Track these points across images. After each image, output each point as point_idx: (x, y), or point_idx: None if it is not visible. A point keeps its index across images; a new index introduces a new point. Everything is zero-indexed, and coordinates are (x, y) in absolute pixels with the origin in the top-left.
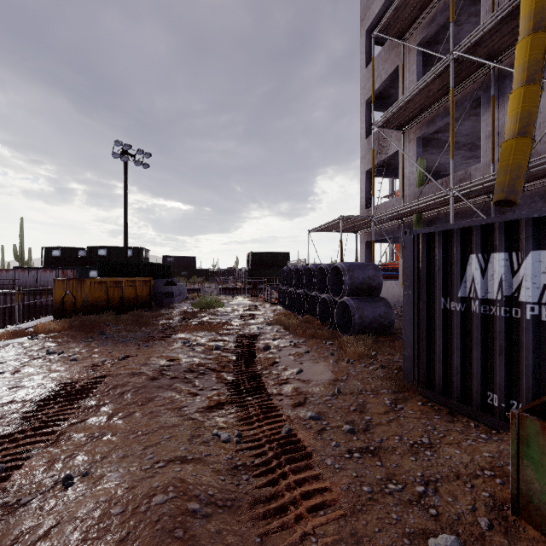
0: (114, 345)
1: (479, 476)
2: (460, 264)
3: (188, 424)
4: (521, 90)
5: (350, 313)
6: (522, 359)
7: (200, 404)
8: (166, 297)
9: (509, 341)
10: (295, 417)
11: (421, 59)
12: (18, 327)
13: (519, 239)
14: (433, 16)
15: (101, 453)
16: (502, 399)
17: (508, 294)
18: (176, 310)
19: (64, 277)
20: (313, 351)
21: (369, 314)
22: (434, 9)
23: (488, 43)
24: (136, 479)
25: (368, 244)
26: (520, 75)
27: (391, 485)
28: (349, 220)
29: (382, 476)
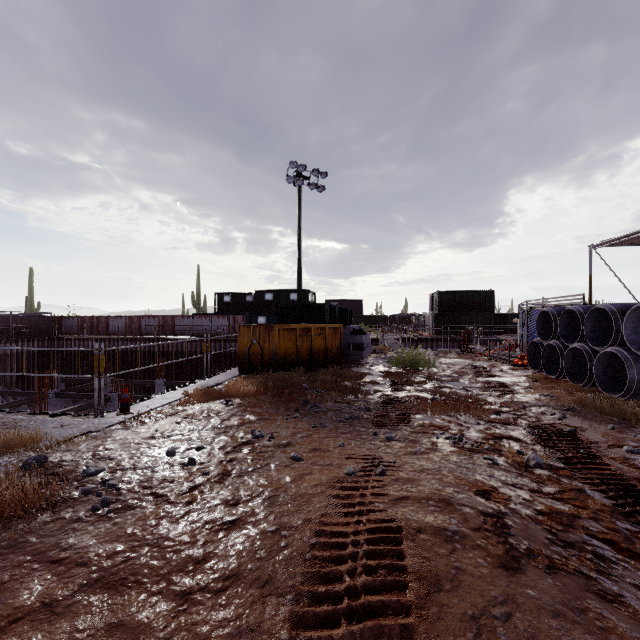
0: (335, 428)
1: None
2: None
3: None
4: None
5: None
6: None
7: None
8: (353, 349)
9: None
10: None
11: None
12: (206, 382)
13: None
14: None
15: None
16: None
17: None
18: (372, 369)
19: (234, 324)
20: None
21: None
22: None
23: None
24: None
25: None
26: None
27: None
28: None
29: None
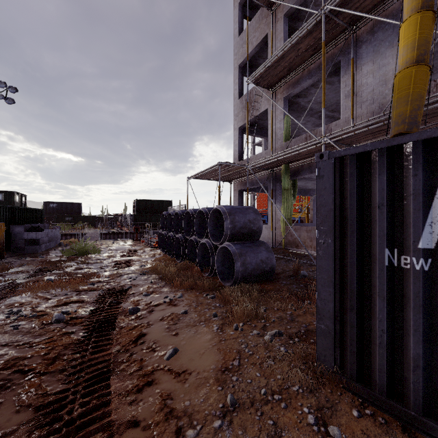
0: None
1: None
2: (422, 196)
3: None
4: (417, 16)
5: (230, 258)
6: None
7: None
8: (30, 244)
9: None
10: None
11: (287, 28)
12: None
13: None
14: None
15: None
16: None
17: None
18: (37, 260)
19: None
20: (192, 310)
21: (252, 260)
22: None
23: (353, 4)
24: None
25: (240, 192)
26: (415, 1)
27: None
28: (226, 168)
29: None
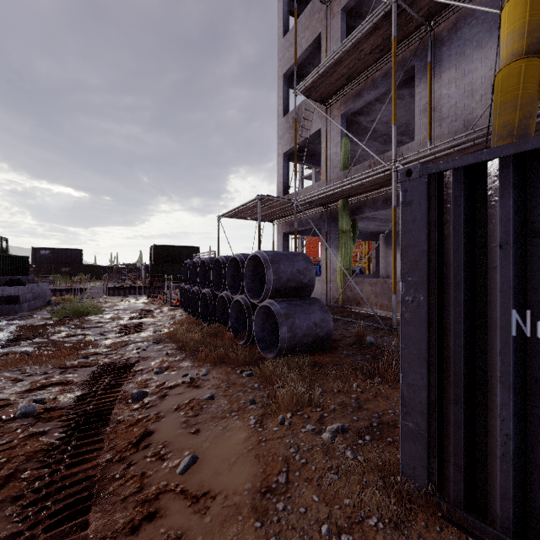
0: None
1: None
2: None
3: None
4: None
5: (273, 321)
6: None
7: None
8: (6, 303)
9: None
10: None
11: (345, 27)
12: None
13: None
14: None
15: None
16: None
17: None
18: (15, 324)
19: None
20: (221, 394)
21: (302, 323)
22: None
23: None
24: None
25: (286, 235)
26: None
27: None
28: (267, 203)
29: None
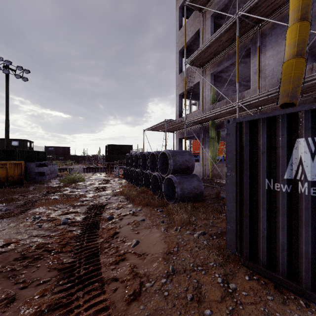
0: None
1: None
2: (286, 147)
3: None
4: (297, 24)
5: (173, 185)
6: None
7: None
8: (39, 175)
9: None
10: None
11: (213, 25)
12: None
13: None
14: None
15: None
16: None
17: None
18: (44, 186)
19: None
20: (147, 218)
21: (187, 187)
22: None
23: (259, 10)
24: None
25: (180, 139)
26: (296, 14)
27: None
28: (170, 123)
29: None
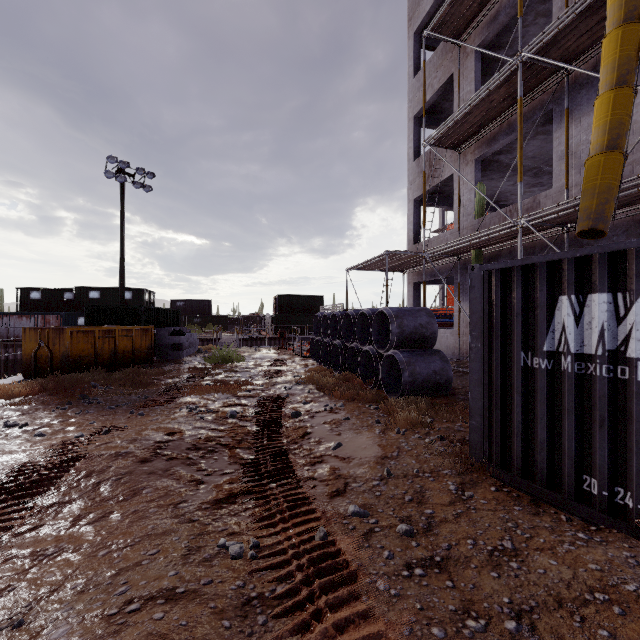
0: (98, 413)
1: (588, 602)
2: (546, 308)
3: (186, 529)
4: (610, 95)
5: (398, 369)
6: (631, 433)
7: (204, 497)
8: (173, 349)
9: (613, 410)
10: (333, 513)
11: (480, 65)
12: None
13: (626, 275)
14: (495, 14)
15: (50, 583)
16: (603, 486)
17: (611, 348)
18: (184, 366)
19: (45, 325)
20: (354, 417)
21: (422, 370)
22: (496, 6)
23: (562, 44)
24: (91, 639)
25: (417, 286)
26: (609, 76)
27: (470, 620)
28: (395, 256)
29: (456, 606)
